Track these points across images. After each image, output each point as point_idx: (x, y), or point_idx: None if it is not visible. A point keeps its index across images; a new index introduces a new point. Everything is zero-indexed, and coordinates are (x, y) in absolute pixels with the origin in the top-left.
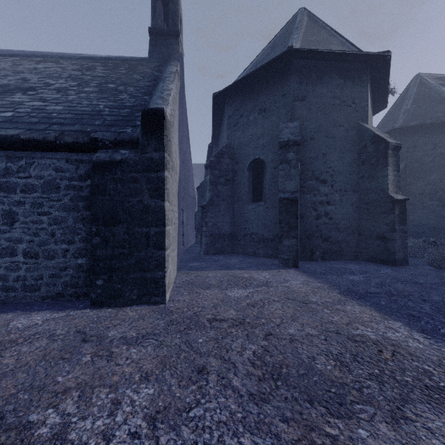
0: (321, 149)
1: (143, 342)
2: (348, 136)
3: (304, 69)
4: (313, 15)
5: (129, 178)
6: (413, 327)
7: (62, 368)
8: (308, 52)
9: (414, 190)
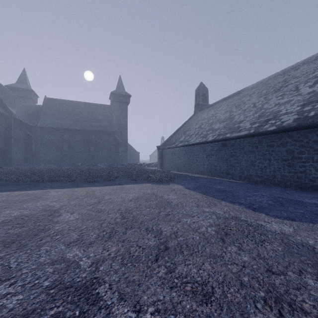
0: None
1: None
2: None
3: None
4: None
5: None
6: (22, 191)
7: None
8: None
9: None
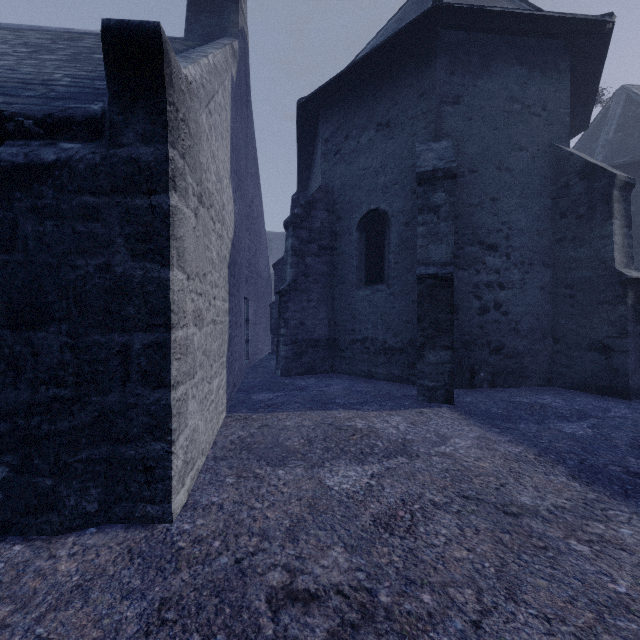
0: (489, 191)
1: None
2: (534, 168)
3: (460, 47)
4: None
5: (76, 207)
6: None
7: None
8: (468, 13)
9: None
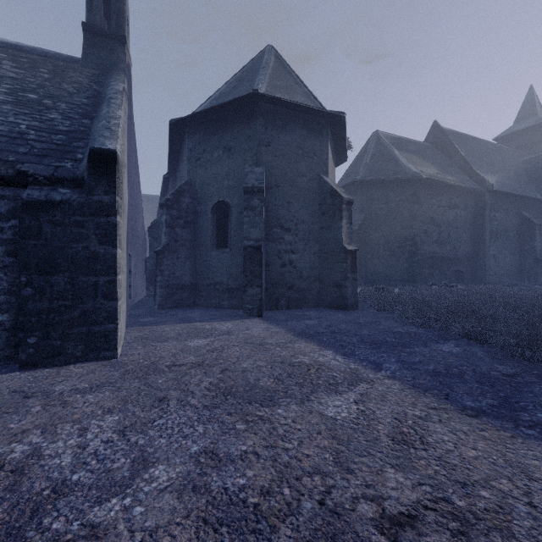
0: (286, 198)
1: (99, 389)
2: (310, 187)
3: (270, 114)
4: (281, 57)
5: (72, 221)
6: (339, 352)
7: (10, 419)
8: (273, 99)
9: (371, 240)
